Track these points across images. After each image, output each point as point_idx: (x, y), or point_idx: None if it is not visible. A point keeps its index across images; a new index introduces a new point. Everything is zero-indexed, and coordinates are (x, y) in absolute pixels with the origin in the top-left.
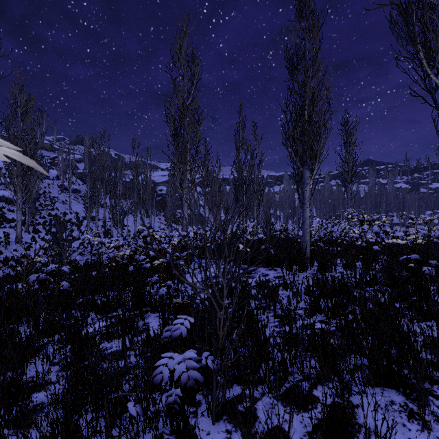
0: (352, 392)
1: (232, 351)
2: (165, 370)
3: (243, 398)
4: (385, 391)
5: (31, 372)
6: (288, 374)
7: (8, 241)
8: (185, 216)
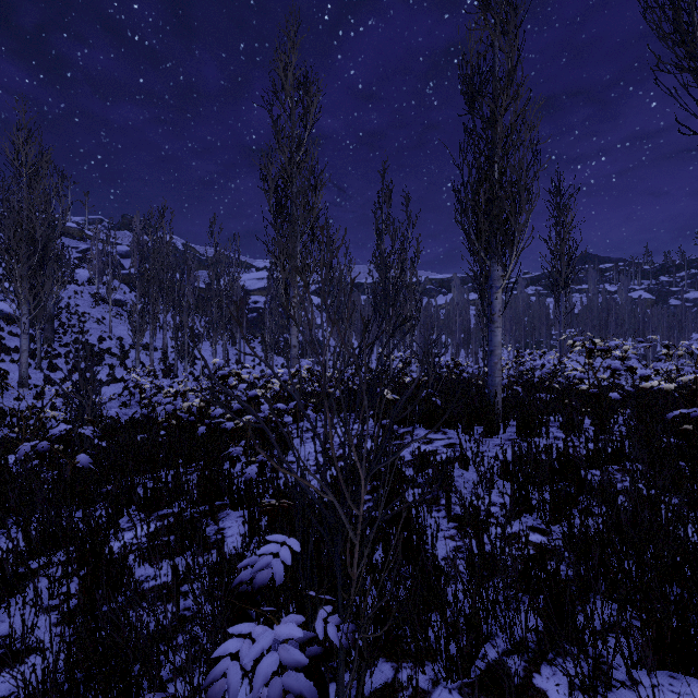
0: (612, 682)
1: (373, 587)
2: (234, 668)
3: (397, 691)
4: (676, 680)
5: (5, 626)
6: (482, 639)
7: (6, 383)
8: (294, 343)
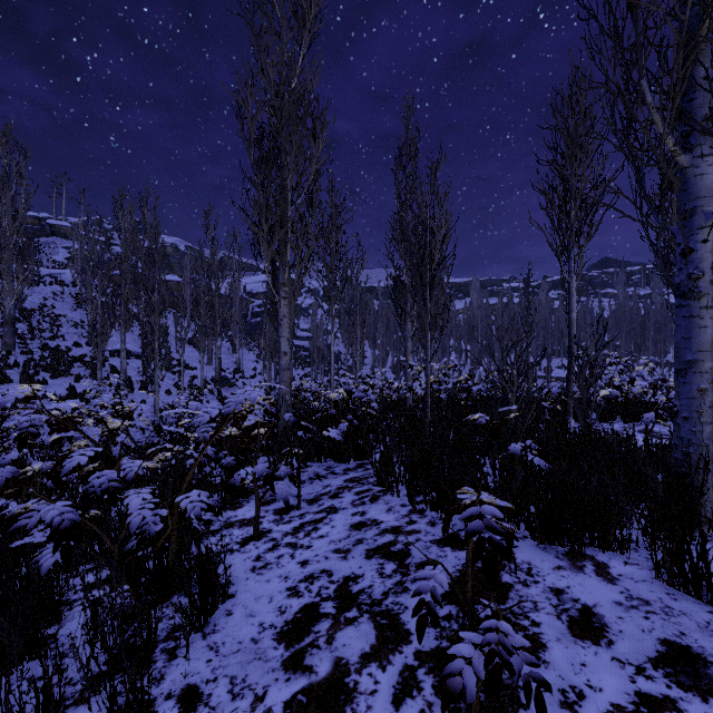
0: None
1: None
2: None
3: None
4: None
5: None
6: None
7: None
8: (284, 348)
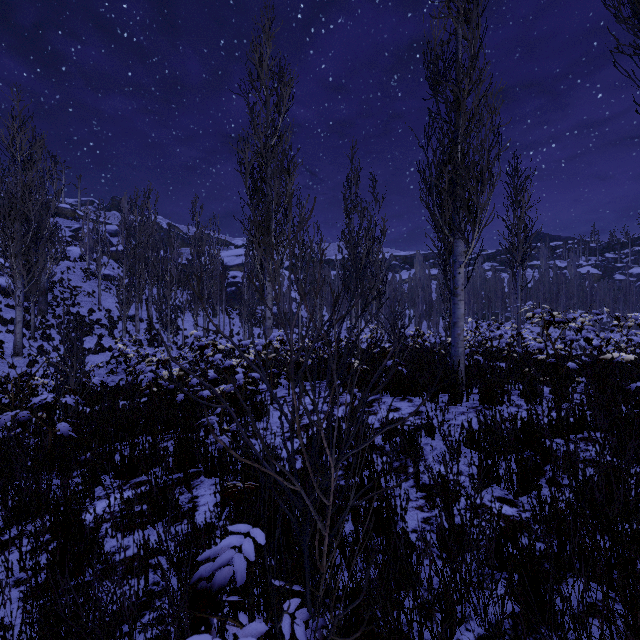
0: None
1: (343, 561)
2: None
3: None
4: None
5: None
6: (456, 622)
7: (2, 352)
8: (268, 315)
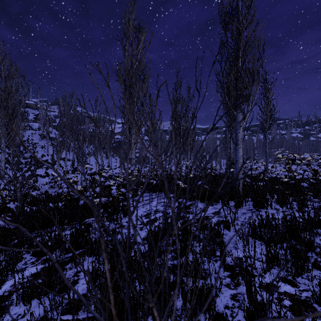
0: None
1: None
2: None
3: None
4: None
5: None
6: None
7: None
8: (133, 157)
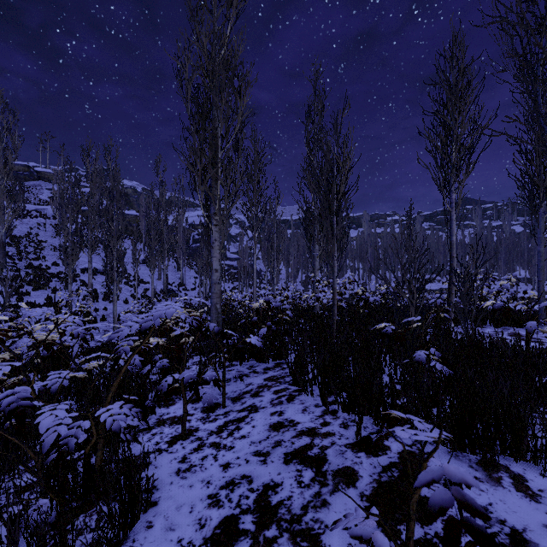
0: None
1: None
2: None
3: None
4: None
5: None
6: None
7: None
8: (215, 266)
